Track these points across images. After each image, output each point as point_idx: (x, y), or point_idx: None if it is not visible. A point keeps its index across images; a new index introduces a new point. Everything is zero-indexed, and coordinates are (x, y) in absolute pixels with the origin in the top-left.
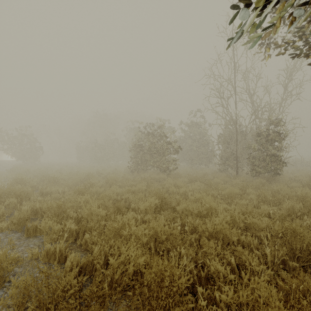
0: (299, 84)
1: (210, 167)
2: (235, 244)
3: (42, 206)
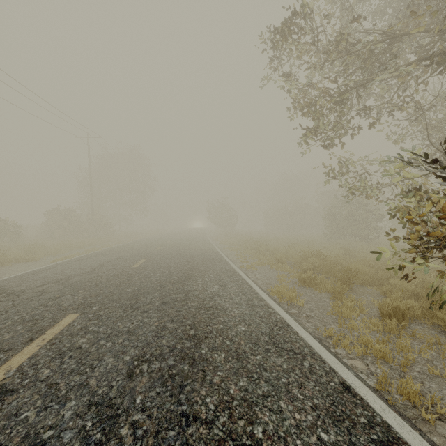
0: None
1: None
2: None
3: (283, 247)
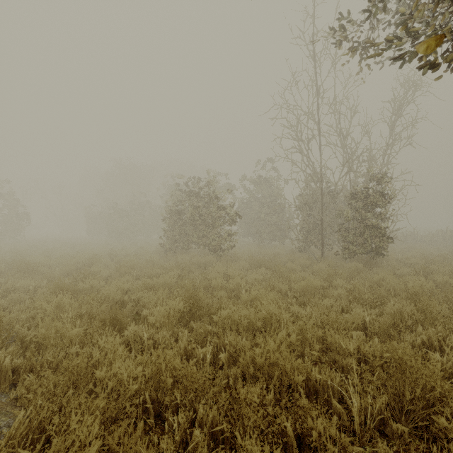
0: (411, 122)
1: (286, 245)
2: (300, 390)
3: None
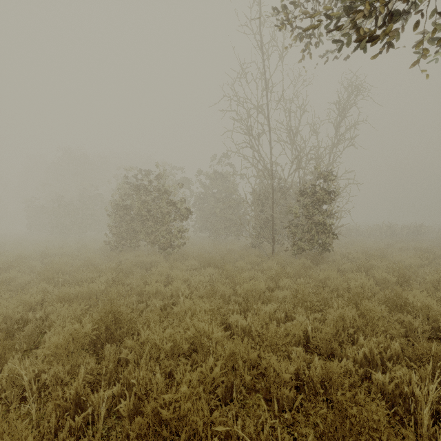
0: (354, 124)
1: (242, 240)
2: None
3: None
